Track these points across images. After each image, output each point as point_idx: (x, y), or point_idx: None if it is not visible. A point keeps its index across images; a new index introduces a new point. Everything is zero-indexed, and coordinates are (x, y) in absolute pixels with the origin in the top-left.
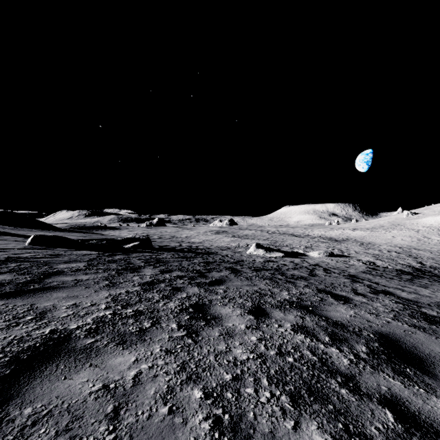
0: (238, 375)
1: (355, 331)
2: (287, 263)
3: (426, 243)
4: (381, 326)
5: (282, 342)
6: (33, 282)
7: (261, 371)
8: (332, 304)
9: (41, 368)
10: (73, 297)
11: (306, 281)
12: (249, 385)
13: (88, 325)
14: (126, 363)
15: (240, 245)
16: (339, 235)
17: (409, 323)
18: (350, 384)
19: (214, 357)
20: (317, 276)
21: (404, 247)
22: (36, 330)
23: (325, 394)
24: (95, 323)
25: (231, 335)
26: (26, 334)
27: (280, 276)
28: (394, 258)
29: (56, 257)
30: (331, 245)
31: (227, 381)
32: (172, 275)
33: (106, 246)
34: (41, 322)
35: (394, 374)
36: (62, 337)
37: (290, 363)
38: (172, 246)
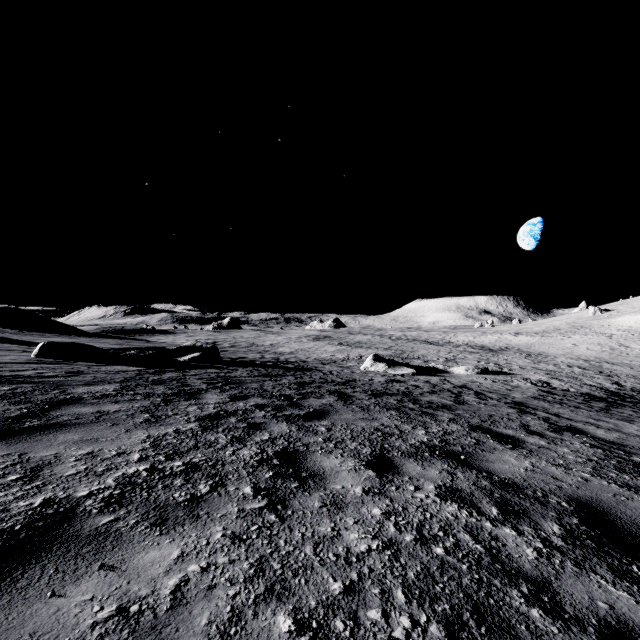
0: (354, 582)
1: (536, 496)
2: (420, 384)
3: (623, 353)
4: (577, 488)
5: (423, 517)
6: (31, 415)
7: (392, 574)
8: (495, 449)
9: (14, 575)
10: (91, 441)
11: (451, 412)
12: (374, 603)
13: (107, 490)
14: (164, 561)
15: (351, 356)
16: (496, 342)
17: (618, 481)
18: (545, 599)
19: (312, 548)
20: (466, 404)
21: (591, 360)
22: (19, 500)
23: (505, 621)
24: (120, 486)
25: (340, 506)
26: (1, 508)
27: (411, 405)
28: (577, 376)
29: (74, 376)
30: (484, 357)
31: (336, 596)
32: (249, 403)
33: (151, 359)
34: (31, 486)
35: (613, 576)
36: (62, 512)
37: (439, 557)
38: (250, 358)
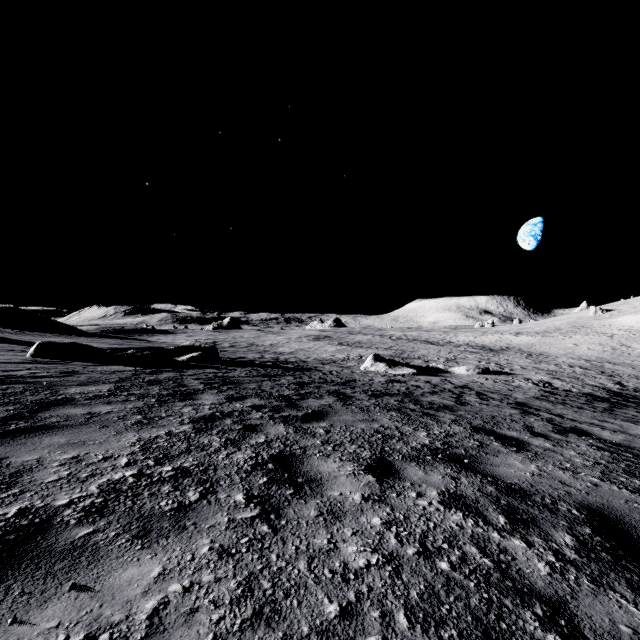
0: (351, 603)
1: (545, 502)
2: (420, 384)
3: (625, 353)
4: (587, 494)
5: (425, 527)
6: (18, 417)
7: (393, 594)
8: (499, 452)
9: None
10: (77, 444)
11: (452, 413)
12: (373, 628)
13: (89, 498)
14: (142, 580)
15: (351, 356)
16: (496, 342)
17: (629, 486)
18: (562, 622)
19: (306, 564)
20: (468, 405)
21: (593, 360)
22: None
23: None
24: (103, 494)
25: (337, 516)
26: None
27: (412, 405)
28: (579, 376)
29: (68, 376)
30: (485, 357)
31: (331, 621)
32: (246, 404)
33: (148, 358)
34: (7, 494)
35: (634, 595)
36: (36, 523)
37: (444, 573)
38: (249, 358)
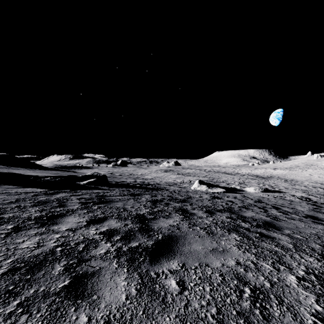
0: None
1: None
2: (232, 200)
3: None
4: None
5: None
6: None
7: None
8: None
9: None
10: None
11: (282, 233)
12: None
13: None
14: None
15: (185, 181)
16: (264, 173)
17: None
18: None
19: None
20: (281, 220)
21: None
22: None
23: None
24: None
25: None
26: None
27: (243, 223)
28: (323, 193)
29: None
30: (261, 182)
31: None
32: (101, 229)
33: (58, 183)
34: None
35: None
36: None
37: None
38: (127, 182)
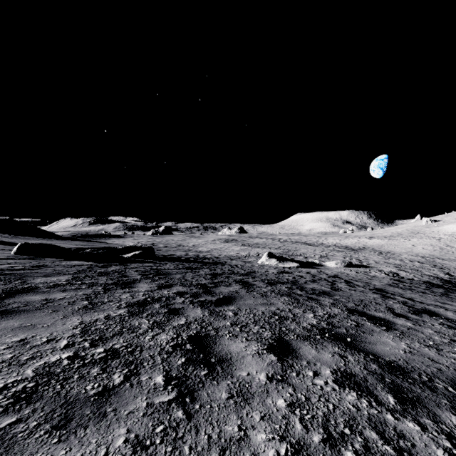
0: None
1: (423, 380)
2: (303, 275)
3: (450, 252)
4: (455, 370)
5: (326, 409)
6: None
7: None
8: (373, 331)
9: None
10: (28, 327)
11: (330, 297)
12: None
13: (22, 383)
14: None
15: (251, 254)
16: (356, 244)
17: None
18: None
19: None
20: (341, 291)
21: (427, 257)
22: None
23: None
24: (36, 378)
25: (246, 398)
26: None
27: (299, 291)
28: (418, 268)
29: (38, 269)
30: (348, 254)
31: None
32: (172, 291)
33: (102, 255)
34: None
35: None
36: None
37: None
38: (177, 255)
